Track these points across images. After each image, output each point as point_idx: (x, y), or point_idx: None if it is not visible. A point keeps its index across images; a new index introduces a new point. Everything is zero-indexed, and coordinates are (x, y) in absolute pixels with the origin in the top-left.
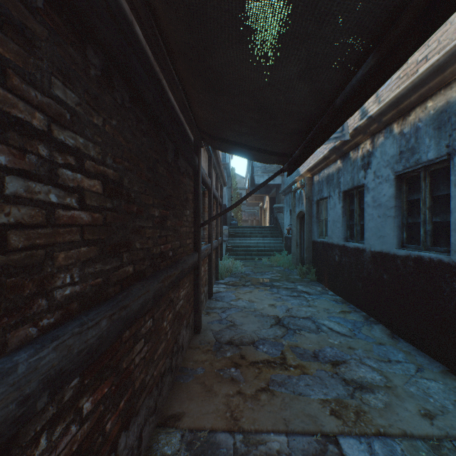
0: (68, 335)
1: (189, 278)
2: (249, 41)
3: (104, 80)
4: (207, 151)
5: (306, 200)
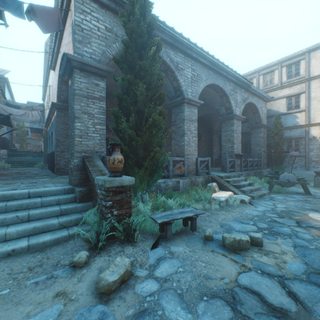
0: None
1: None
2: None
3: None
4: None
5: (44, 138)
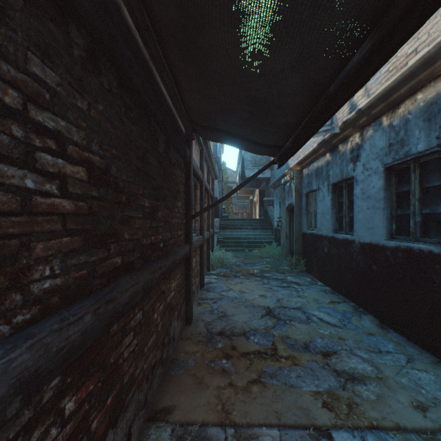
0: (46, 333)
1: (180, 269)
2: (241, 24)
3: (89, 62)
4: (199, 144)
5: (295, 193)
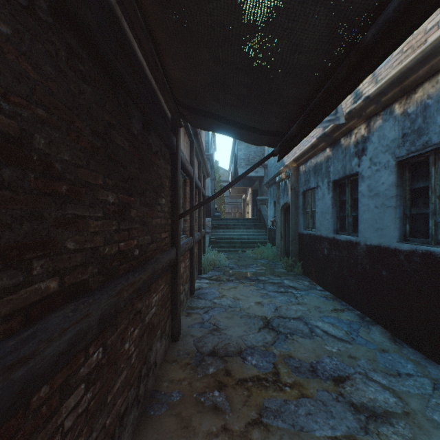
0: None
1: (164, 278)
2: None
3: None
4: (188, 136)
5: (291, 191)
